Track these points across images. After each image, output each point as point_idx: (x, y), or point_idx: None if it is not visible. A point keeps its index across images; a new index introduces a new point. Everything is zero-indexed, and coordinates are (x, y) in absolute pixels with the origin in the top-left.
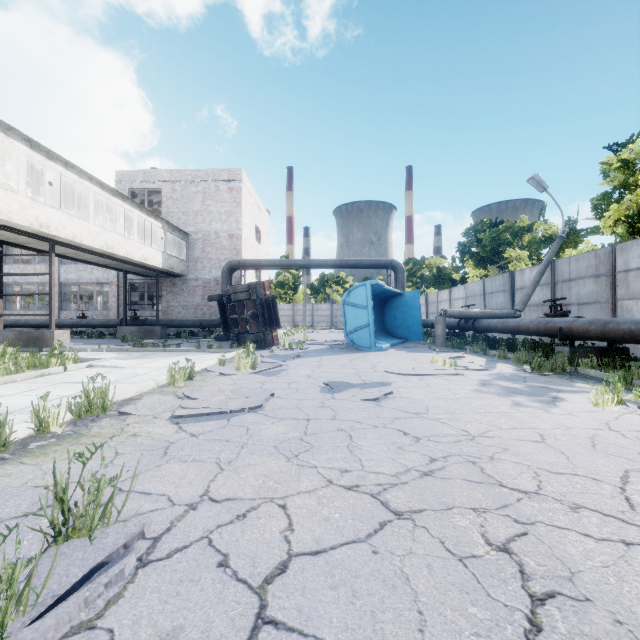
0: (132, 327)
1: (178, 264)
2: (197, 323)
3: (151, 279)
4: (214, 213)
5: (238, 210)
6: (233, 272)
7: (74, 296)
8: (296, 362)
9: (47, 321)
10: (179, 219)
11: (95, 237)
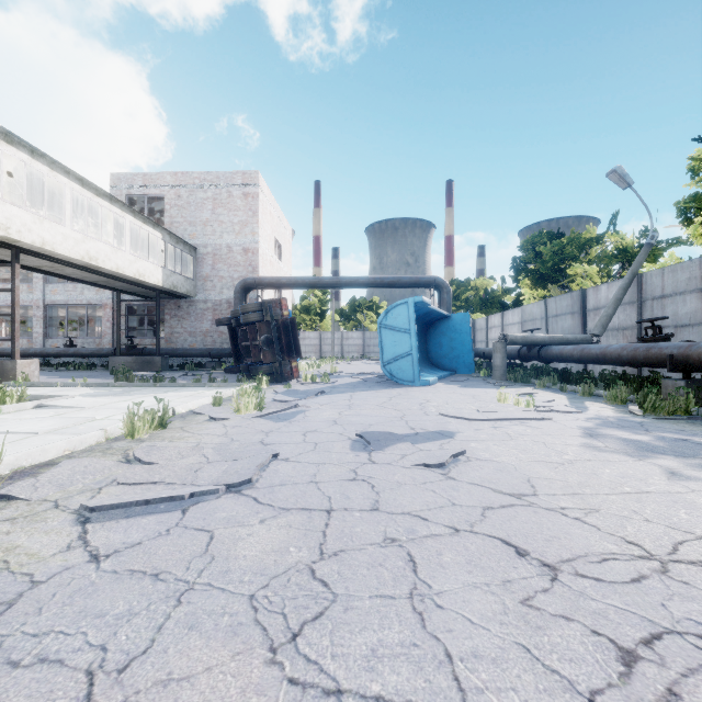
0: (127, 357)
1: (183, 283)
2: (205, 352)
3: (150, 300)
4: (226, 223)
5: (254, 220)
6: (248, 292)
7: (72, 323)
8: (319, 400)
9: (27, 350)
10: (185, 230)
11: (73, 245)
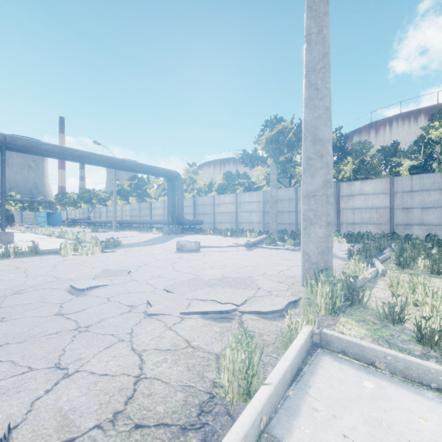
0: None
1: None
2: None
3: None
4: None
5: None
6: None
7: None
8: None
9: None
10: None
11: None
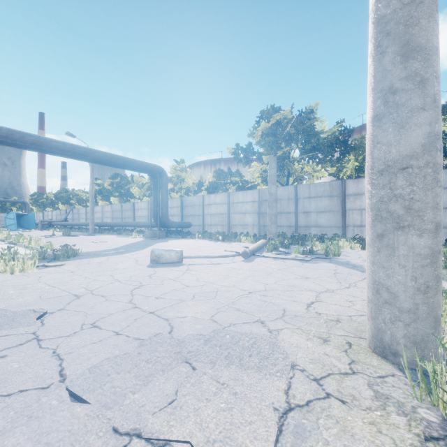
0: None
1: None
2: None
3: None
4: None
5: None
6: None
7: None
8: None
9: None
10: None
11: None
